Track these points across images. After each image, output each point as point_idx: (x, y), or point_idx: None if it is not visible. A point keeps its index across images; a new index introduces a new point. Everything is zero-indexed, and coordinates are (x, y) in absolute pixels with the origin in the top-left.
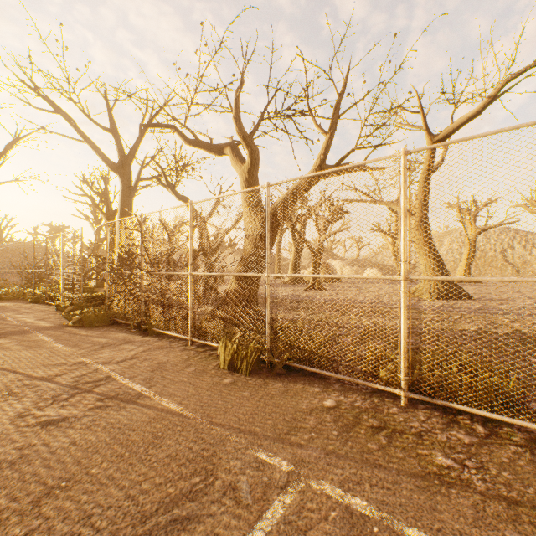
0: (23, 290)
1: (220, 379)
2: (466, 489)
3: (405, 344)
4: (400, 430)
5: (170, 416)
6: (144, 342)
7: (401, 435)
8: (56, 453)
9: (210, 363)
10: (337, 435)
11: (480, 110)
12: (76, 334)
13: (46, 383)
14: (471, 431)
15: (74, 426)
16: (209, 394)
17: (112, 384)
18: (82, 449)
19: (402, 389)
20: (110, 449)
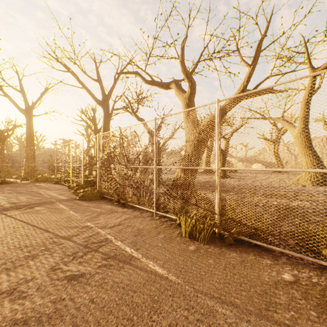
0: (50, 176)
1: (186, 246)
2: None
3: None
4: None
5: (159, 279)
6: (124, 212)
7: None
8: (80, 310)
9: (173, 231)
10: (317, 316)
11: None
12: (81, 205)
13: (67, 242)
14: None
15: (90, 283)
16: (182, 260)
17: (110, 245)
18: (99, 308)
19: None
20: (121, 310)
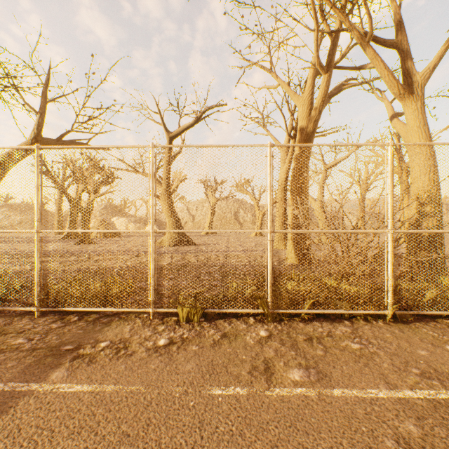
0: None
1: None
2: (14, 351)
3: (38, 276)
4: (11, 332)
5: None
6: None
7: (7, 335)
8: None
9: None
10: None
11: (193, 123)
12: None
13: None
14: (67, 321)
15: None
16: None
17: None
18: None
19: (36, 307)
20: None
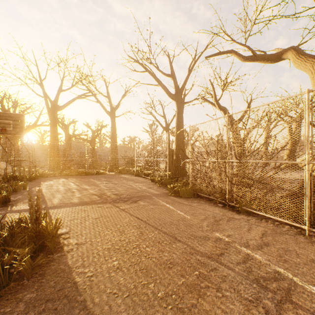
0: (129, 168)
1: None
2: None
3: None
4: None
5: None
6: (246, 220)
7: None
8: None
9: None
10: None
11: None
12: (181, 203)
13: (220, 266)
14: None
15: None
16: None
17: (305, 294)
18: None
19: None
20: None
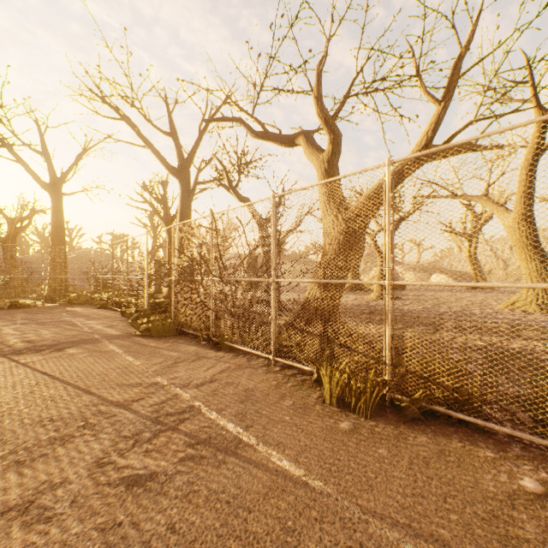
0: (92, 295)
1: (334, 422)
2: None
3: None
4: None
5: (292, 486)
6: (218, 358)
7: None
8: (151, 547)
9: (308, 393)
10: None
11: None
12: (145, 345)
13: (123, 412)
14: None
15: (166, 492)
16: (331, 449)
17: (199, 420)
18: (185, 543)
19: None
20: None
